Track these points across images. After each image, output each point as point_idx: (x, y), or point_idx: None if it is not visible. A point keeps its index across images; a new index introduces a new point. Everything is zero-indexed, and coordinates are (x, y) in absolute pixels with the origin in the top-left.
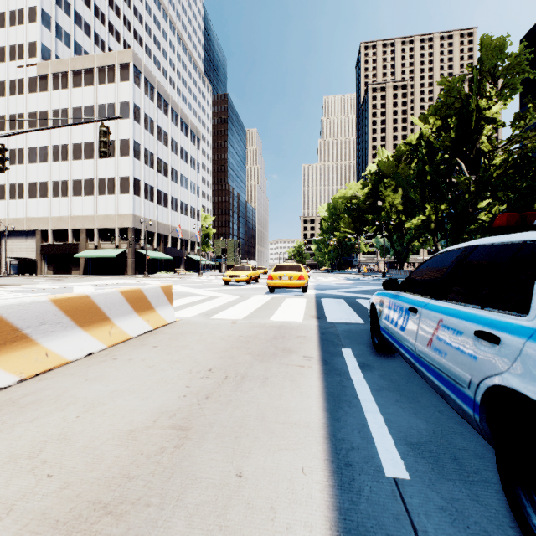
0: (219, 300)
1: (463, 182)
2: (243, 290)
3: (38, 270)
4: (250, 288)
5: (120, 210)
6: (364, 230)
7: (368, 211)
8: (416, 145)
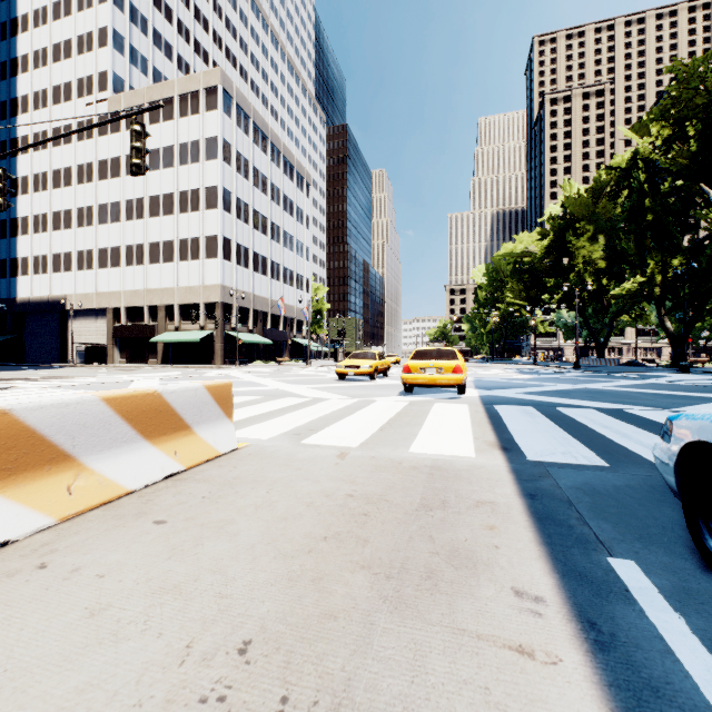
0: (325, 405)
1: (711, 219)
2: (364, 388)
3: (109, 358)
4: (376, 385)
5: (205, 280)
6: (542, 301)
7: (549, 273)
8: (628, 169)
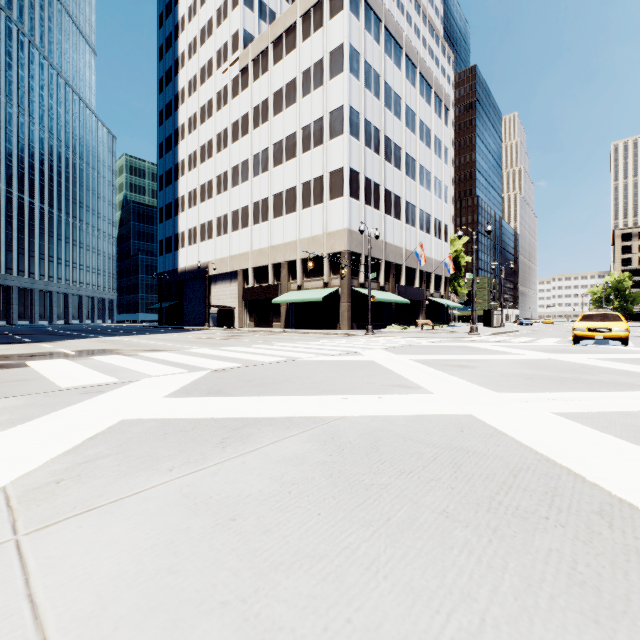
0: None
1: None
2: None
3: (239, 321)
4: None
5: (329, 226)
6: None
7: None
8: None
